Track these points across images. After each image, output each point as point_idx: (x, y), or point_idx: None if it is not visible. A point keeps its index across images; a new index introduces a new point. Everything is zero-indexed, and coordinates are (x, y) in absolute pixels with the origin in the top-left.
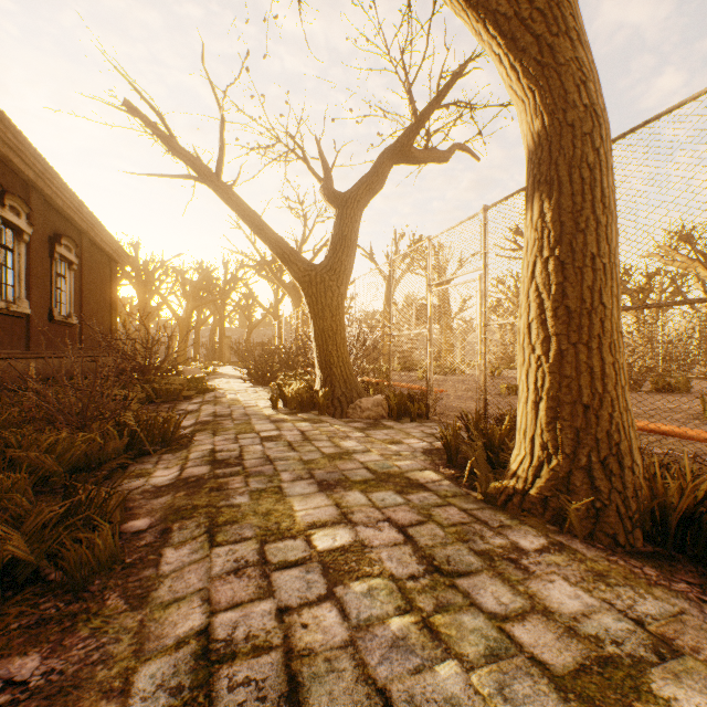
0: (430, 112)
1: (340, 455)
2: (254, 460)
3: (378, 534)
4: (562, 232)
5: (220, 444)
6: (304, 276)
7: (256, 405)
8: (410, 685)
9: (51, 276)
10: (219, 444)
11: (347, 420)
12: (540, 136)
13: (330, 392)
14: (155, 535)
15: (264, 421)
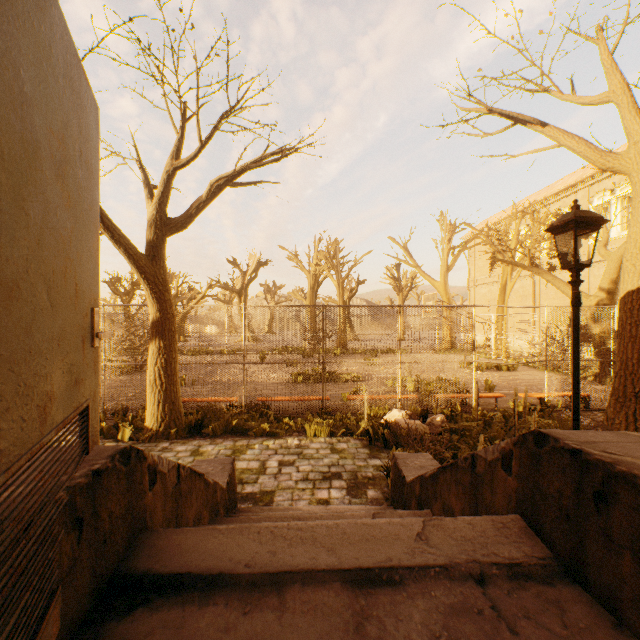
0: None
1: None
2: None
3: None
4: (167, 350)
5: None
6: None
7: None
8: None
9: None
10: None
11: None
12: (160, 318)
13: None
14: None
15: None
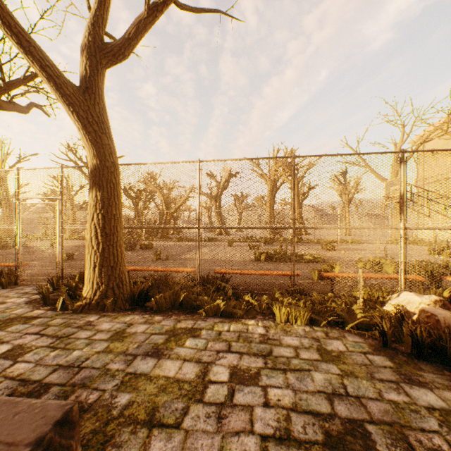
0: (18, 85)
1: None
2: None
3: (26, 339)
4: (105, 205)
5: None
6: None
7: None
8: (66, 359)
9: None
10: None
11: None
12: (96, 166)
13: None
14: None
15: None
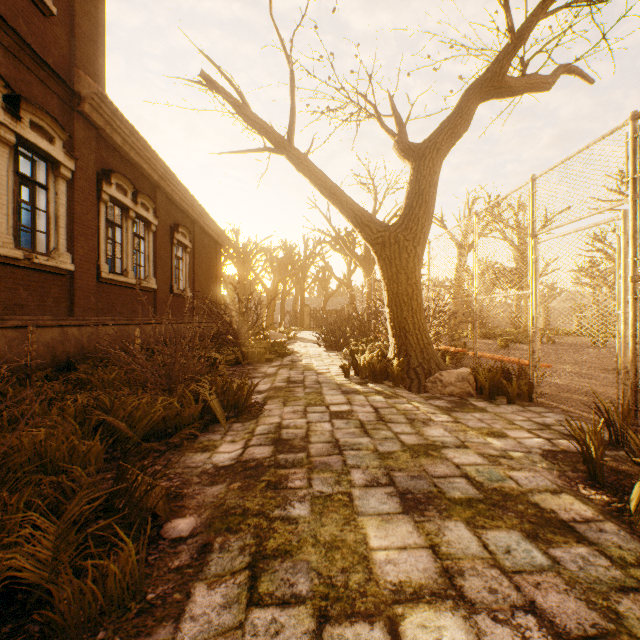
0: (532, 24)
1: (425, 449)
2: (321, 444)
3: None
4: None
5: (287, 417)
6: (376, 238)
7: (328, 372)
8: None
9: (171, 258)
10: (286, 417)
11: (426, 395)
12: None
13: (405, 362)
14: (191, 552)
15: (335, 391)
